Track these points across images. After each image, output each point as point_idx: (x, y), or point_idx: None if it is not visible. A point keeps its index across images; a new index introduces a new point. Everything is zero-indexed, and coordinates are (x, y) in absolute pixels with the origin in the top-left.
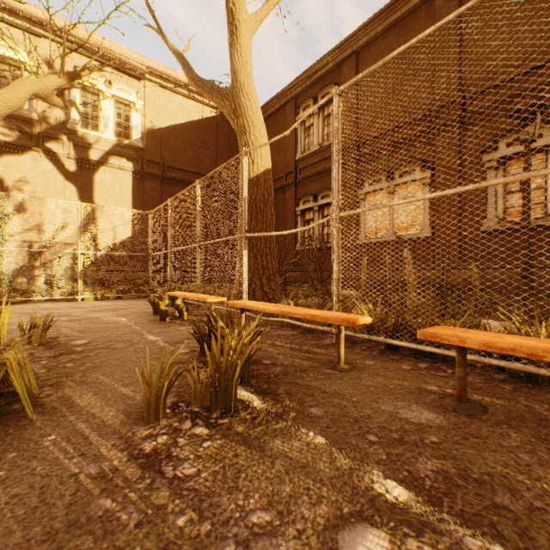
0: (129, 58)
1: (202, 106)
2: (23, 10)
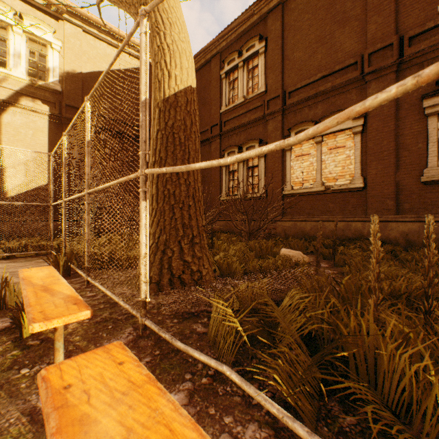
0: None
1: (128, 56)
2: None
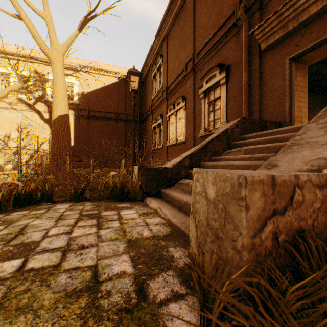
0: (70, 63)
1: (110, 77)
2: (25, 54)
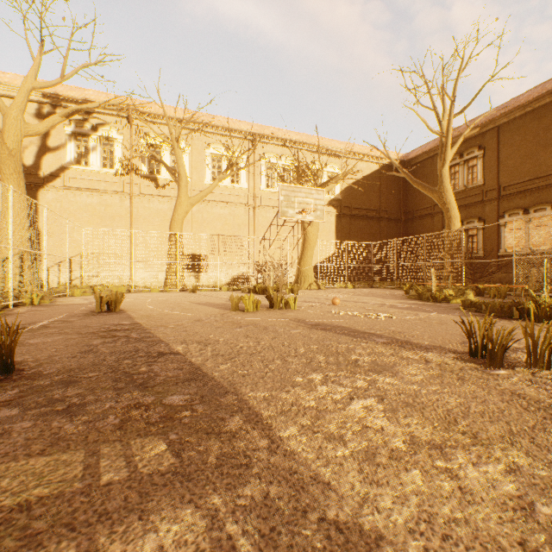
0: (336, 148)
1: (371, 164)
2: (296, 141)
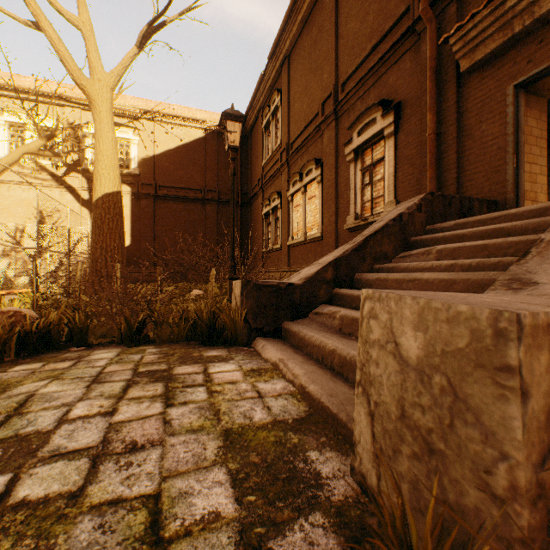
0: (125, 106)
1: (192, 130)
2: (49, 92)
